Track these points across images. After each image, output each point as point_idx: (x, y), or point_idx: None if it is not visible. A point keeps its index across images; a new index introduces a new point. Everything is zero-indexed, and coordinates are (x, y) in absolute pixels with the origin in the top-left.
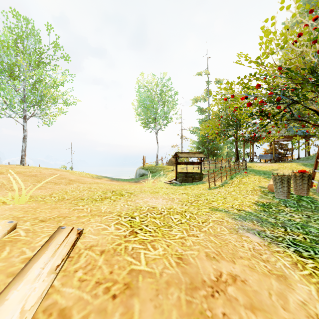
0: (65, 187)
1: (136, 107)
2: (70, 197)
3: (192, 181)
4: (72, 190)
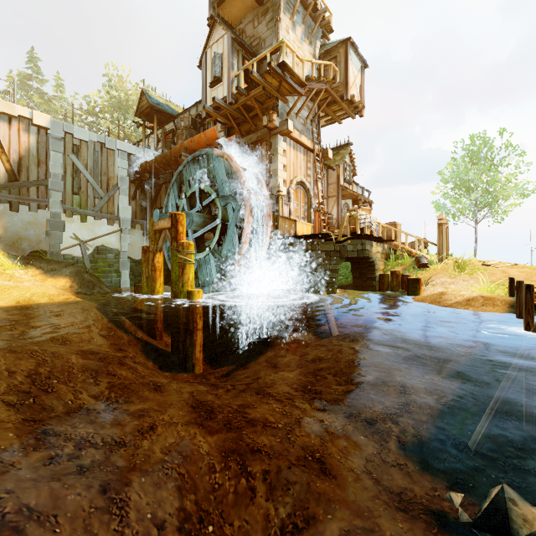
0: None
1: None
2: None
3: None
4: None
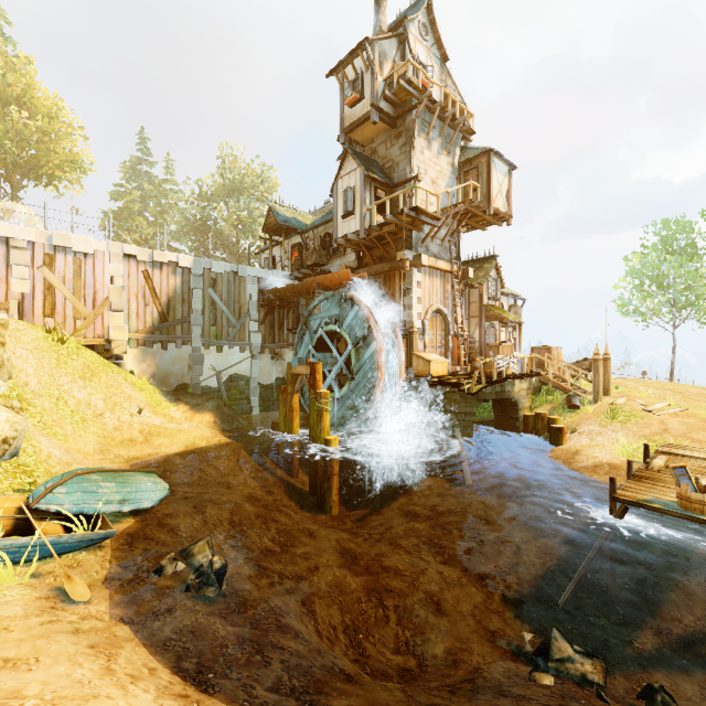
0: (702, 403)
1: None
2: (699, 407)
3: None
4: (705, 405)
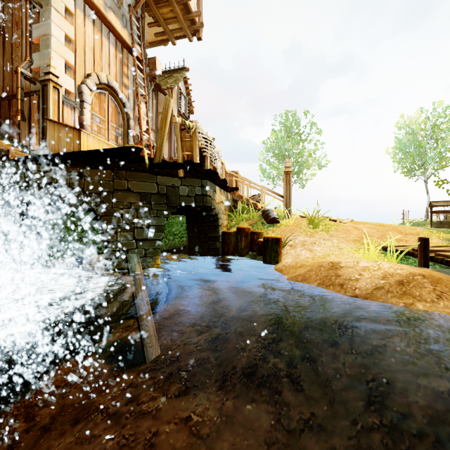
0: None
1: (393, 156)
2: None
3: (448, 228)
4: None
